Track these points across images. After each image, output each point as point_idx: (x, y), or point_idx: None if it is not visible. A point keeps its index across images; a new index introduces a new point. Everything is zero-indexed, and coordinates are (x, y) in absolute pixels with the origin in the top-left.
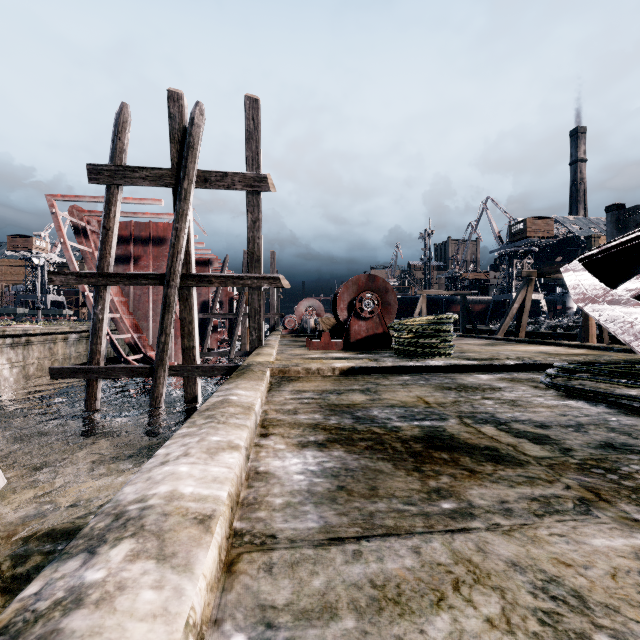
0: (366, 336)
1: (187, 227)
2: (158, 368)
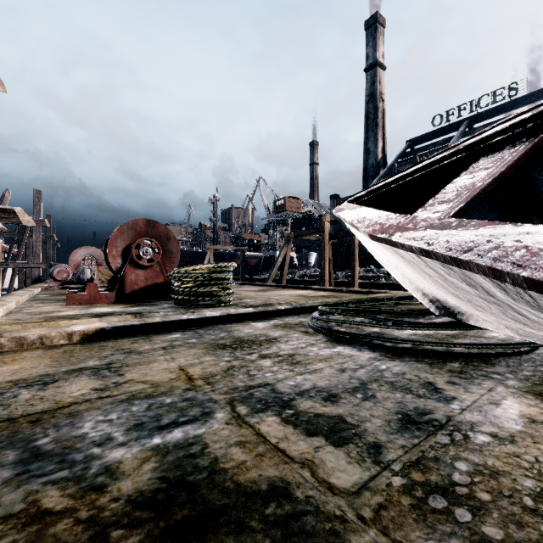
0: (145, 286)
1: None
2: None
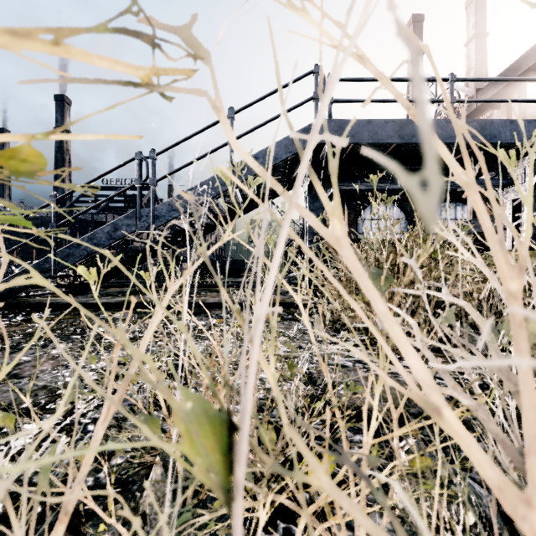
0: None
1: None
2: None
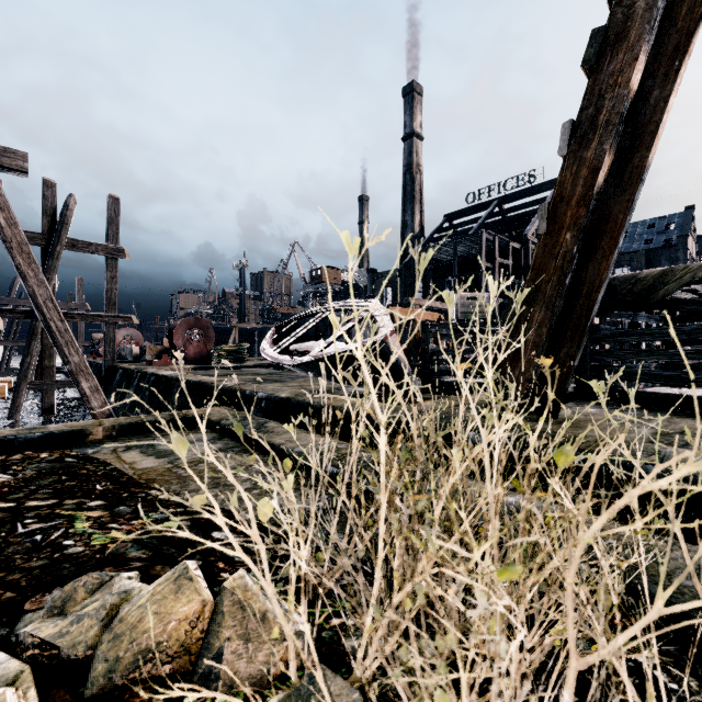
0: (194, 357)
1: (55, 277)
2: (22, 383)
